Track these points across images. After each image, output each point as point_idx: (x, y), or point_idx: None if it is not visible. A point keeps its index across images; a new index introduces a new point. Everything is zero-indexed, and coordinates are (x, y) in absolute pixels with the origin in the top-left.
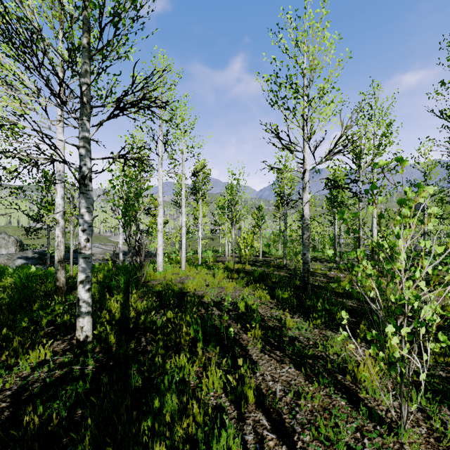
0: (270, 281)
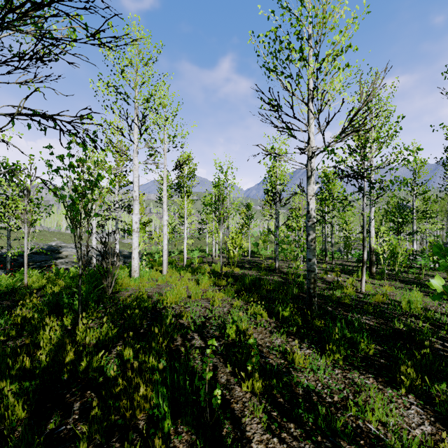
0: (264, 290)
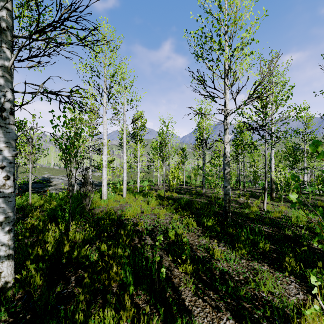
0: (194, 208)
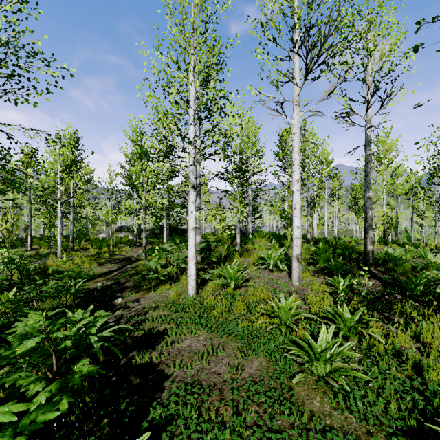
0: None
